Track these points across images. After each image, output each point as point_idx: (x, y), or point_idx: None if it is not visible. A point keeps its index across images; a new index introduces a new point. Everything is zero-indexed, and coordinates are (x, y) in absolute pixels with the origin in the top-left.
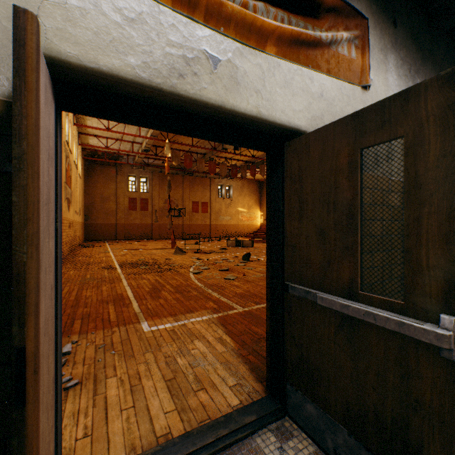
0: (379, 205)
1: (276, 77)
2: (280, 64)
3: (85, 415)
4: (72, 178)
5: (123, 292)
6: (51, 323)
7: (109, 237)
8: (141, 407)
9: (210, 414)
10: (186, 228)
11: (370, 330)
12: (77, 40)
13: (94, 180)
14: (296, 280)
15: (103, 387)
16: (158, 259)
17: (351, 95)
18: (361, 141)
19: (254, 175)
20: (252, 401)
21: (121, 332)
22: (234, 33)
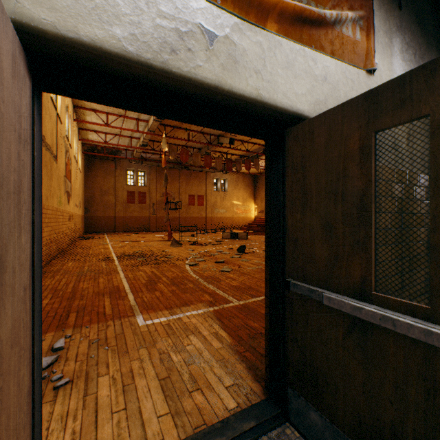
0: (384, 197)
1: (277, 56)
2: (281, 43)
3: (74, 418)
4: (72, 172)
5: (119, 284)
6: (24, 329)
7: (108, 229)
8: (133, 410)
9: (206, 418)
10: (183, 221)
11: (386, 337)
12: (53, 5)
13: (94, 175)
14: (299, 277)
15: (94, 386)
16: (155, 250)
17: (356, 79)
18: (375, 123)
19: (248, 169)
20: (251, 404)
21: (116, 326)
22: (232, 6)
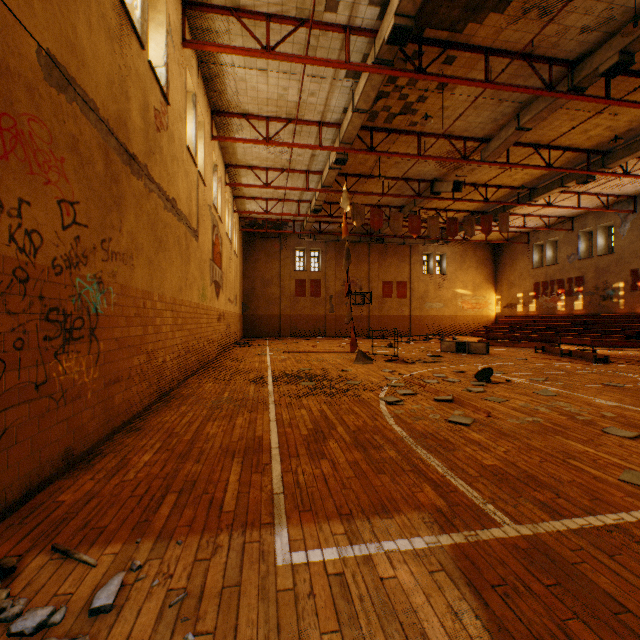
0: None
1: None
2: None
3: None
4: (222, 255)
5: (264, 433)
6: None
7: (272, 333)
8: None
9: None
10: (373, 321)
11: None
12: None
13: (254, 259)
14: None
15: None
16: (330, 369)
17: None
18: None
19: (487, 233)
20: None
21: (231, 553)
22: None
